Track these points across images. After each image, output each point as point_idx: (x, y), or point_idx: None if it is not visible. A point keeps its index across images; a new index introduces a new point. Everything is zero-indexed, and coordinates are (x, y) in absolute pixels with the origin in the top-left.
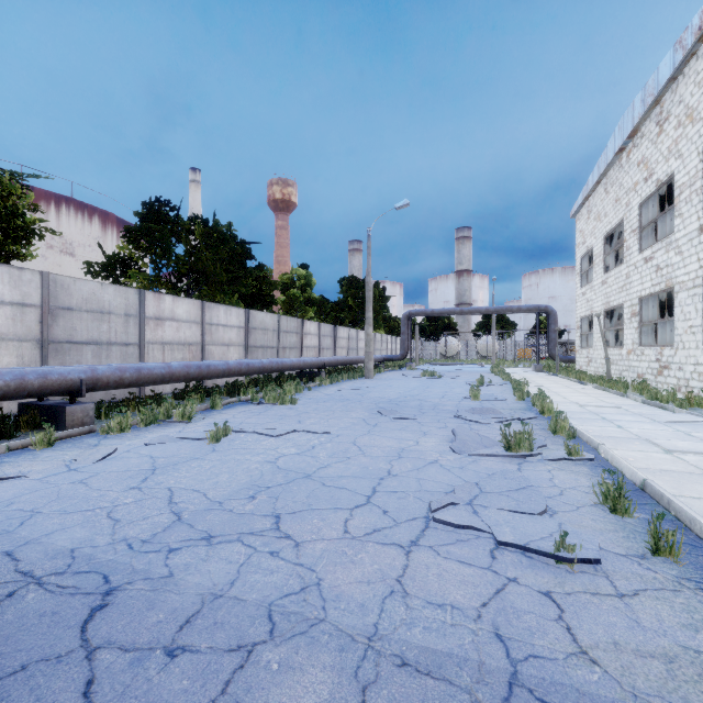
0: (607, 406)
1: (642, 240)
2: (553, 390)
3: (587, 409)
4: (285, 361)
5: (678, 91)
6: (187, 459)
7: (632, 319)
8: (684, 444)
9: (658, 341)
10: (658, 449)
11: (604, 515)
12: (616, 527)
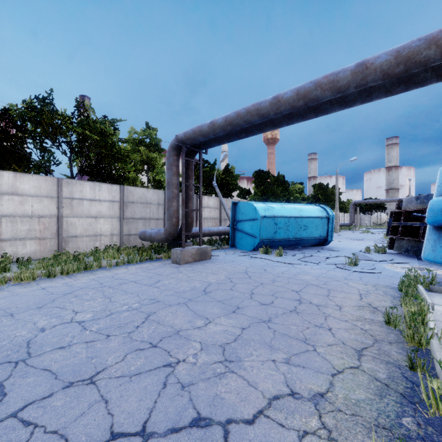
0: None
1: None
2: None
3: None
4: None
5: None
6: None
7: None
8: None
9: None
10: None
11: None
12: None
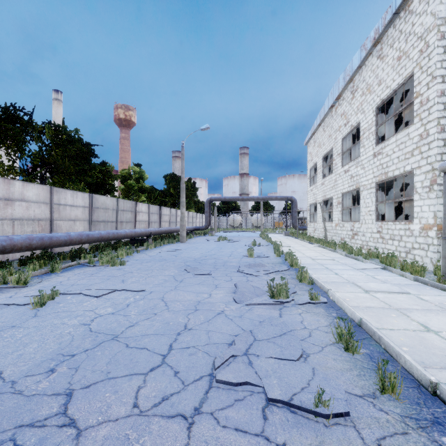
0: (327, 259)
1: (343, 159)
2: (296, 248)
3: (316, 261)
4: (119, 232)
5: (362, 74)
6: (2, 329)
7: (338, 205)
8: (374, 285)
9: (349, 218)
10: (361, 290)
11: (341, 354)
12: (351, 365)
